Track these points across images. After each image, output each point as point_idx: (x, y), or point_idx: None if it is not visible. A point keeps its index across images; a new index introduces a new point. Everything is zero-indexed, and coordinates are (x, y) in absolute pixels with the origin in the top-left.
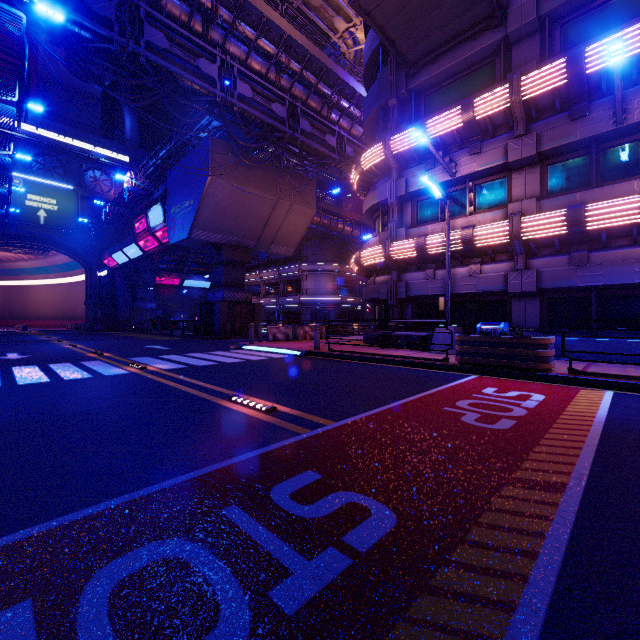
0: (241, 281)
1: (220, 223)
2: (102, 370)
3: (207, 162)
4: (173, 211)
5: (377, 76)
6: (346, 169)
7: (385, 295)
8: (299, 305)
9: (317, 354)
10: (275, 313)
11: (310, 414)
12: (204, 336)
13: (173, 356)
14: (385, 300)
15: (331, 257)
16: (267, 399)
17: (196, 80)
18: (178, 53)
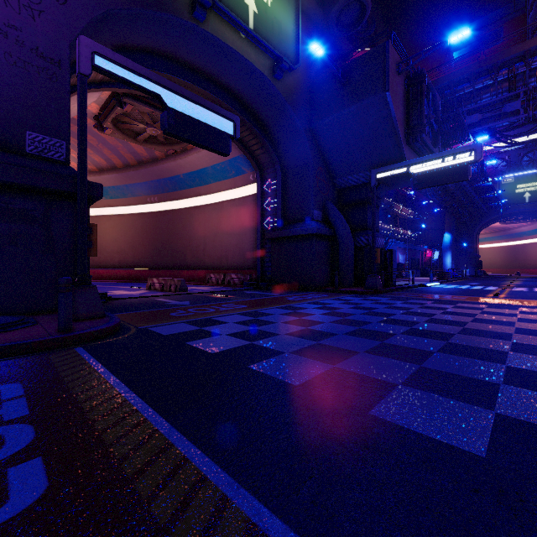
0: None
1: None
2: (487, 288)
3: None
4: None
5: None
6: None
7: None
8: None
9: None
10: None
11: (503, 297)
12: None
13: None
14: None
15: None
16: (507, 295)
17: None
18: None
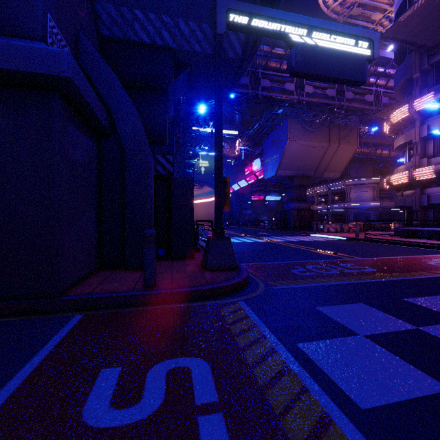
0: (304, 197)
1: (292, 165)
2: (255, 240)
3: (286, 133)
4: (266, 161)
5: (405, 55)
6: (382, 115)
7: (410, 204)
8: (344, 209)
9: (357, 239)
10: (325, 215)
11: (351, 256)
12: (283, 229)
13: (277, 237)
14: (410, 207)
15: (371, 173)
16: (332, 251)
17: (283, 96)
18: (275, 86)
